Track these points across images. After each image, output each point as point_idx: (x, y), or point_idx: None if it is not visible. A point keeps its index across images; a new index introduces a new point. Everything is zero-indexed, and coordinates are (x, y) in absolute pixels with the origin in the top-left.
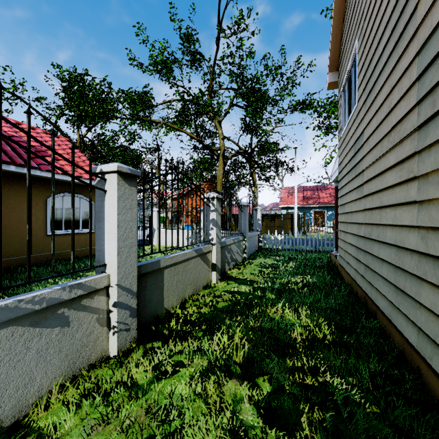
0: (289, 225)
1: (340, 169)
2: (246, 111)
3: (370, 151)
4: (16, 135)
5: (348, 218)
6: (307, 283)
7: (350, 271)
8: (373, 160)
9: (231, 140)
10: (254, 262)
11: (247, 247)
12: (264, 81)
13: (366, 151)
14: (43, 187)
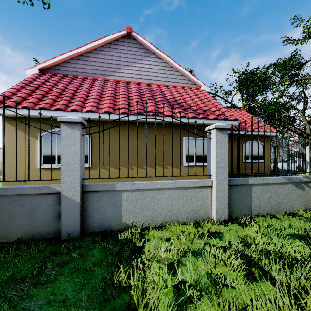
0: None
1: None
2: None
3: None
4: None
5: None
6: None
7: None
8: None
9: None
10: None
11: None
12: None
13: None
14: (241, 139)
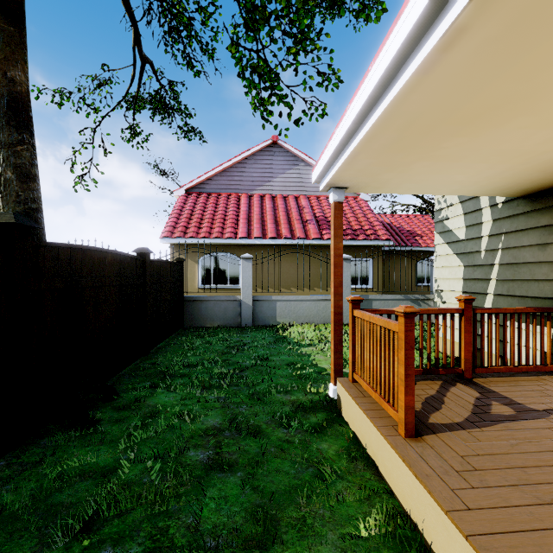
0: None
1: None
2: None
3: None
4: (399, 226)
5: None
6: None
7: None
8: None
9: None
10: None
11: None
12: None
13: None
14: (414, 256)
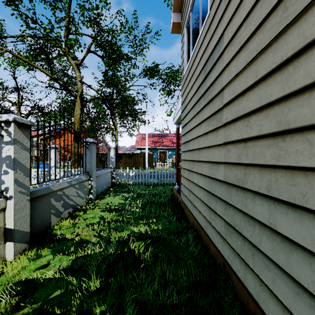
0: (142, 161)
1: (184, 107)
2: (103, 59)
3: (239, 51)
4: None
5: (195, 156)
6: (152, 234)
7: (197, 216)
8: (252, 57)
9: (95, 90)
10: (101, 203)
11: (93, 187)
12: (119, 35)
13: (231, 55)
14: None
